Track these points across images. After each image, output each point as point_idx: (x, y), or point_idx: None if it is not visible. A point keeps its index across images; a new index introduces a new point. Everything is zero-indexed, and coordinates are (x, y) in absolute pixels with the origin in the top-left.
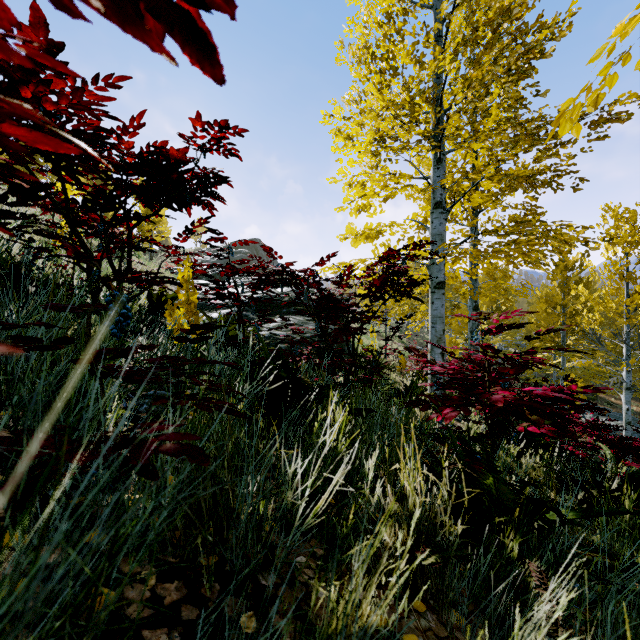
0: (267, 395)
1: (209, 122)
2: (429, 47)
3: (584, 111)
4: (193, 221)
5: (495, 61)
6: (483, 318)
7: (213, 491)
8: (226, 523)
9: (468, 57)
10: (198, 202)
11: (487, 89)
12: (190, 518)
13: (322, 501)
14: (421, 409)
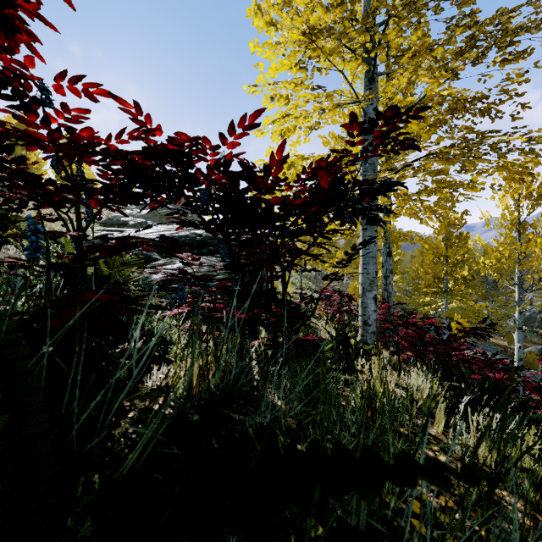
0: None
1: None
2: None
3: None
4: None
5: None
6: None
7: None
8: None
9: None
10: None
11: None
12: None
13: None
14: None
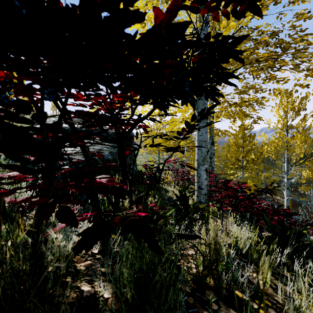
0: None
1: None
2: None
3: None
4: None
5: None
6: None
7: None
8: None
9: None
10: None
11: None
12: None
13: None
14: None
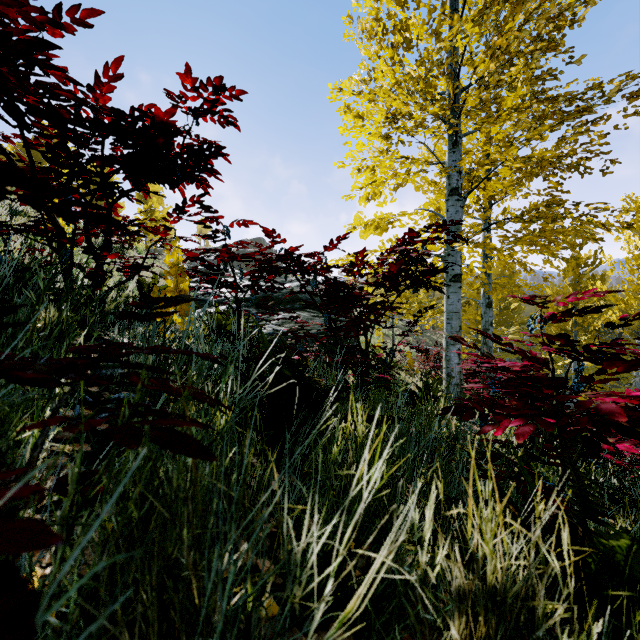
0: (267, 399)
1: (201, 81)
2: (445, 20)
3: (623, 80)
4: (185, 199)
5: (519, 30)
6: (541, 302)
7: (161, 579)
8: (186, 632)
9: (493, 20)
10: (191, 179)
11: (511, 61)
12: (115, 634)
13: (356, 595)
14: (464, 418)
